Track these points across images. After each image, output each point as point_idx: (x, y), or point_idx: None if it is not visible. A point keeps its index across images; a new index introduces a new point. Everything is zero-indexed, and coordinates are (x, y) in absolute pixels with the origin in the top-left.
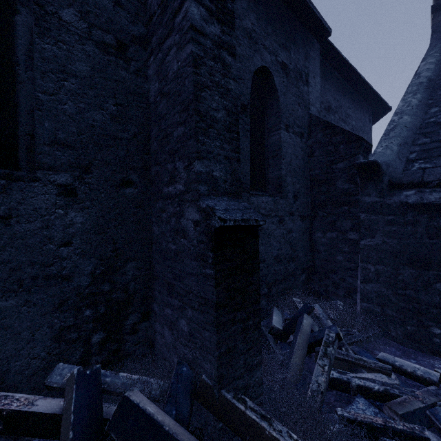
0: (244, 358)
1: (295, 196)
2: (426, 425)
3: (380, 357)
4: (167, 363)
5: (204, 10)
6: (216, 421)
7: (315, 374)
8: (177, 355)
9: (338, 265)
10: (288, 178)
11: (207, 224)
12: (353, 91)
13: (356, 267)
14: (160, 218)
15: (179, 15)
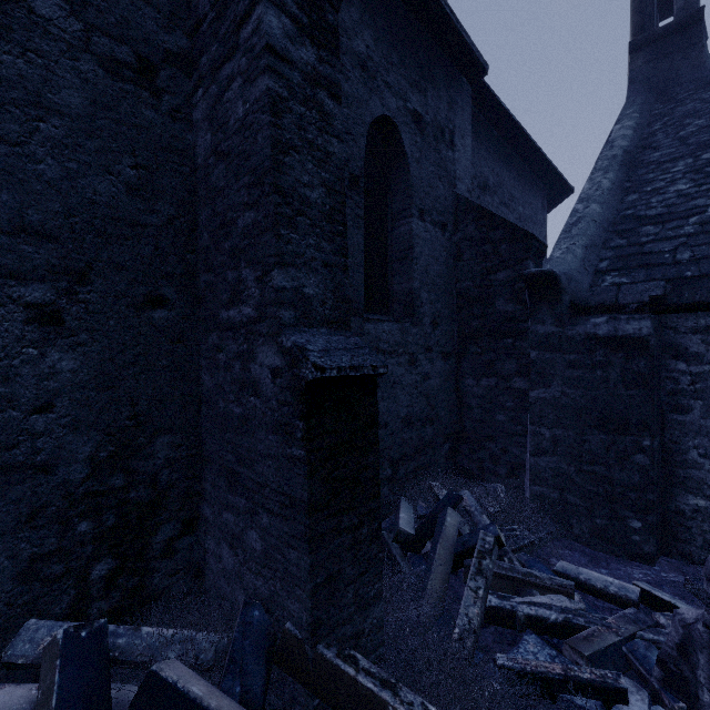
0: (354, 589)
1: (434, 322)
2: (622, 668)
3: (559, 568)
4: (226, 604)
5: (290, 22)
6: (309, 696)
7: (464, 604)
8: (244, 590)
9: (498, 429)
10: (423, 294)
11: (293, 375)
12: (519, 162)
13: (524, 430)
14: (214, 361)
15: (247, 26)
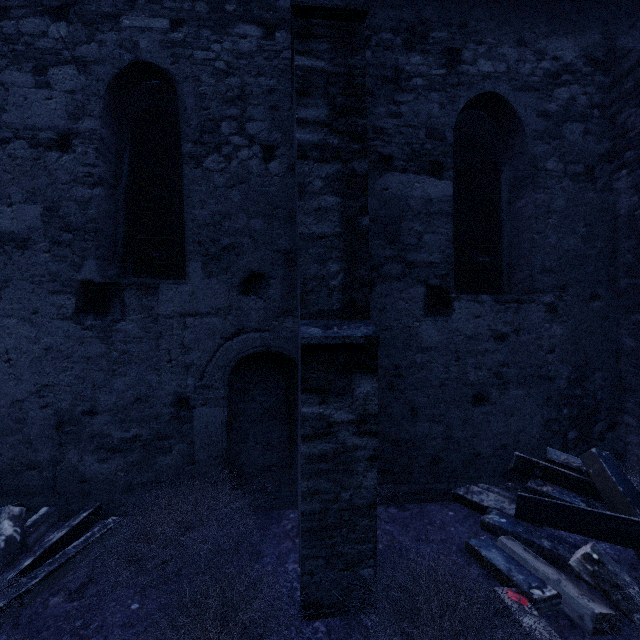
0: None
1: None
2: None
3: None
4: None
5: None
6: None
7: None
8: None
9: None
10: None
11: None
12: None
13: None
14: (638, 331)
15: None
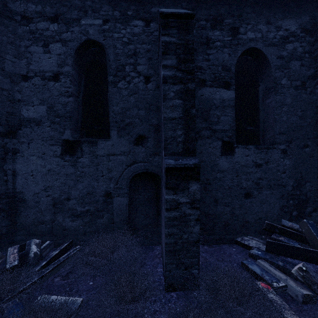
0: None
1: None
2: None
3: None
4: None
5: None
6: None
7: None
8: None
9: None
10: None
11: None
12: None
13: None
14: None
15: None
